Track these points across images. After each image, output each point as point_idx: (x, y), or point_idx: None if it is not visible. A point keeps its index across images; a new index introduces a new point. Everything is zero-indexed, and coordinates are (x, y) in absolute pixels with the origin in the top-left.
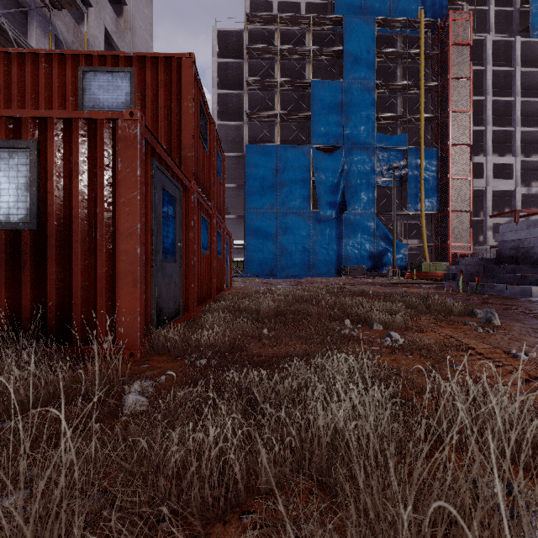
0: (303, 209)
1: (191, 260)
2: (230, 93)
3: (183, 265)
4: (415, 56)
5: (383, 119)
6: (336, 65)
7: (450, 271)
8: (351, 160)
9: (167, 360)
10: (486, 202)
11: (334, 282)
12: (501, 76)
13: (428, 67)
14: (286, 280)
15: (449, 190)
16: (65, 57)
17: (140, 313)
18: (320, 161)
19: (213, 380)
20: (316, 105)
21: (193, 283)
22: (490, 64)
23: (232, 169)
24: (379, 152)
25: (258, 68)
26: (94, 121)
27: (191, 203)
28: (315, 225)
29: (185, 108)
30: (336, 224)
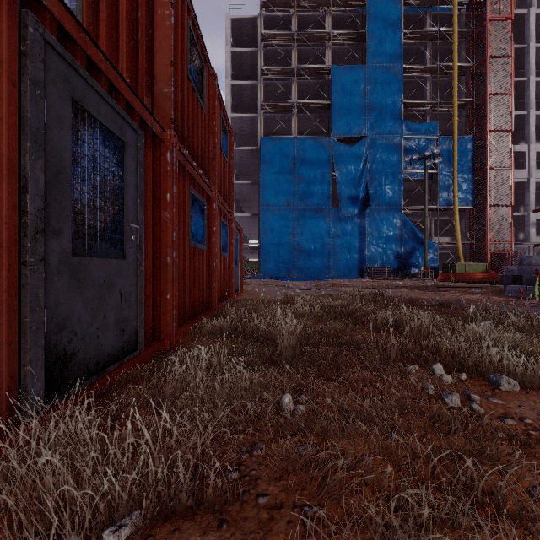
0: (323, 206)
1: (165, 255)
2: (244, 84)
3: (147, 263)
4: (447, 35)
5: (411, 106)
6: (358, 50)
7: (509, 272)
8: (375, 152)
9: None
10: (528, 195)
11: (359, 285)
12: None
13: (461, 47)
14: (304, 282)
15: (486, 182)
16: None
17: None
18: (341, 153)
19: None
20: (336, 93)
21: (170, 293)
22: (533, 40)
23: (246, 165)
24: (406, 142)
25: (274, 56)
26: None
27: (165, 165)
28: (335, 223)
29: (159, 18)
30: (359, 222)
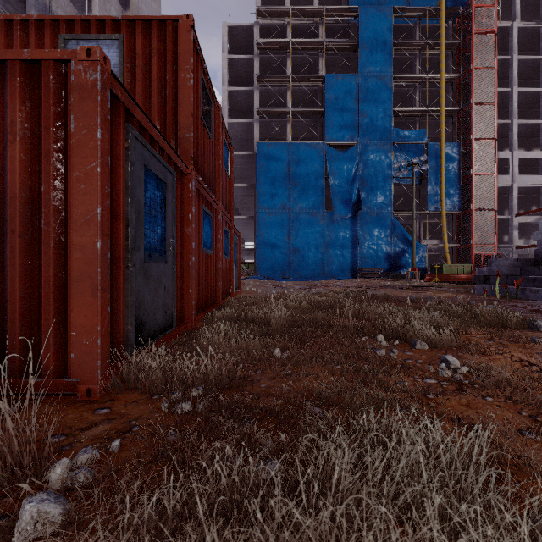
0: (317, 209)
1: (188, 260)
2: (241, 90)
3: (178, 266)
4: (435, 47)
5: (401, 114)
6: (351, 59)
7: (481, 273)
8: (367, 157)
9: (138, 400)
10: (512, 199)
11: (349, 285)
12: (528, 65)
13: (448, 58)
14: (298, 282)
15: (472, 187)
16: (43, 24)
17: (102, 333)
18: (334, 159)
19: (181, 475)
20: (330, 100)
21: (191, 288)
22: (516, 53)
23: (243, 168)
24: (396, 148)
25: (269, 64)
26: (38, 64)
27: (188, 193)
28: (329, 225)
29: (182, 81)
30: (351, 224)
